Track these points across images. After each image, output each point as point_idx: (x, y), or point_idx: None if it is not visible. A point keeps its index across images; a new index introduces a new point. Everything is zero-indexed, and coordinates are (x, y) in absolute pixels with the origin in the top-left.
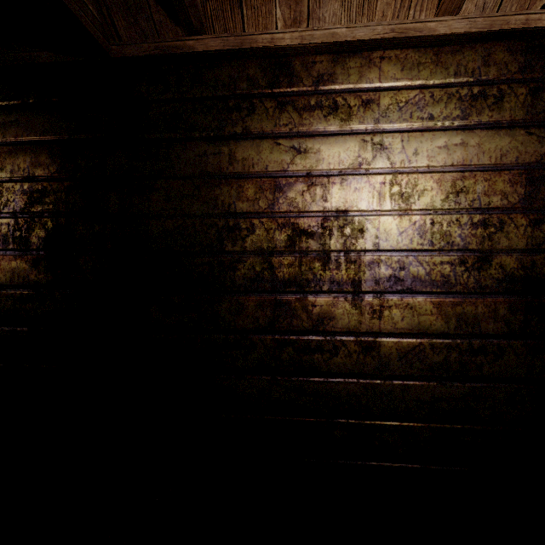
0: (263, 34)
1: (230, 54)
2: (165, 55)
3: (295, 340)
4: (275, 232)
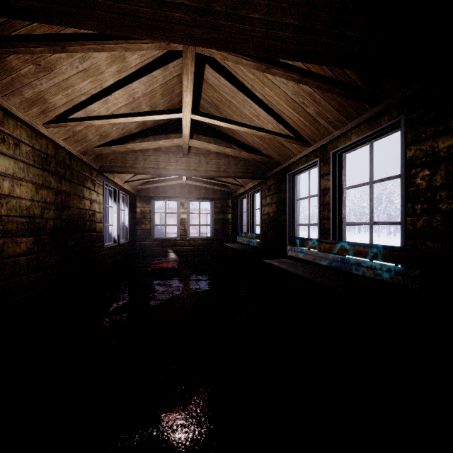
0: None
1: None
2: None
3: None
4: None
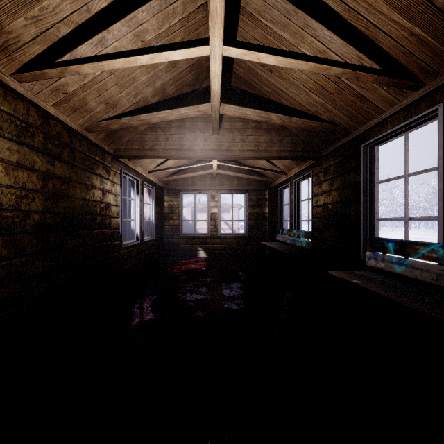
0: None
1: None
2: None
3: None
4: None
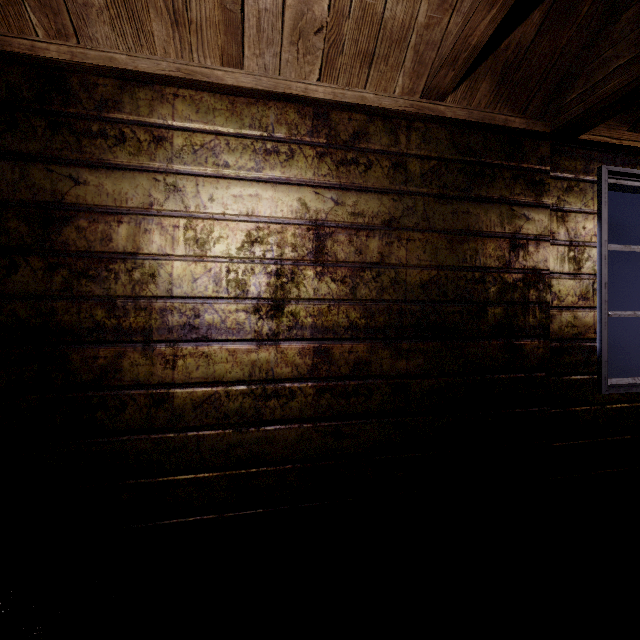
0: (20, 38)
1: None
2: None
3: (73, 397)
4: (46, 272)
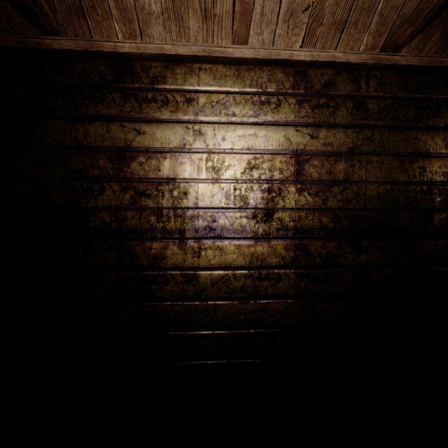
0: (108, 41)
1: (83, 53)
2: (27, 49)
3: (137, 275)
4: (121, 193)
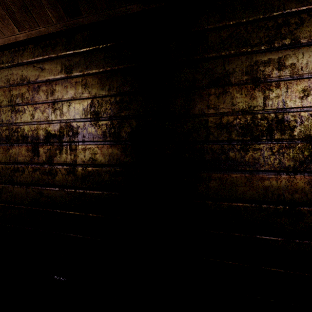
0: None
1: None
2: None
3: None
4: None
